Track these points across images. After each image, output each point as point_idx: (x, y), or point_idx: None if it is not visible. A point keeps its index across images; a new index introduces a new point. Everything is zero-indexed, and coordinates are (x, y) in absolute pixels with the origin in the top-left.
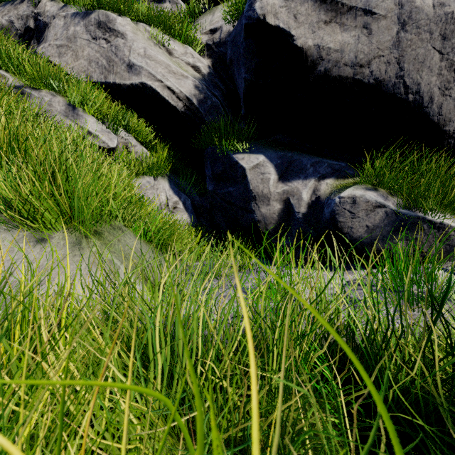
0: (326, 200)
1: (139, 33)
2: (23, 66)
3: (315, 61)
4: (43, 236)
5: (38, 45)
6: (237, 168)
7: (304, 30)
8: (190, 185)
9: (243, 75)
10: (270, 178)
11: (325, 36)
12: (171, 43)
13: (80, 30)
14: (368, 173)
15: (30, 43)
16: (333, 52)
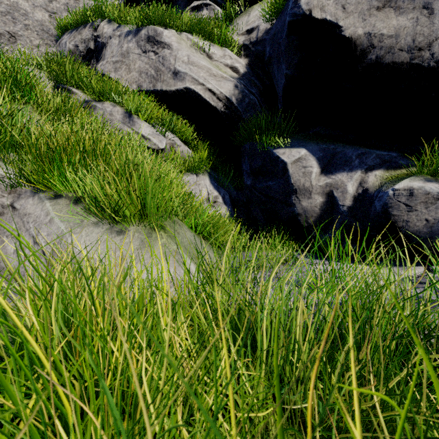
0: (376, 192)
1: (183, 42)
2: (90, 83)
3: (365, 50)
4: (123, 229)
5: (97, 63)
6: (278, 163)
7: (353, 20)
8: (229, 180)
9: (284, 71)
10: (312, 172)
11: (377, 23)
12: (211, 47)
13: (132, 46)
14: (428, 163)
15: (91, 62)
16: (387, 38)
